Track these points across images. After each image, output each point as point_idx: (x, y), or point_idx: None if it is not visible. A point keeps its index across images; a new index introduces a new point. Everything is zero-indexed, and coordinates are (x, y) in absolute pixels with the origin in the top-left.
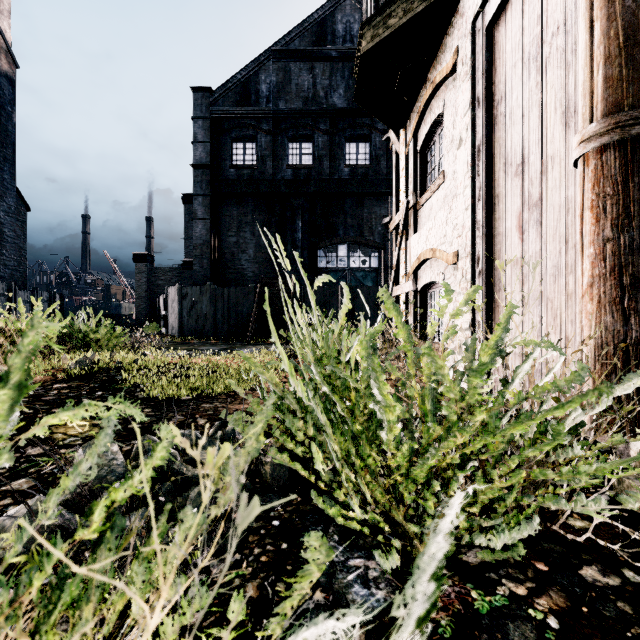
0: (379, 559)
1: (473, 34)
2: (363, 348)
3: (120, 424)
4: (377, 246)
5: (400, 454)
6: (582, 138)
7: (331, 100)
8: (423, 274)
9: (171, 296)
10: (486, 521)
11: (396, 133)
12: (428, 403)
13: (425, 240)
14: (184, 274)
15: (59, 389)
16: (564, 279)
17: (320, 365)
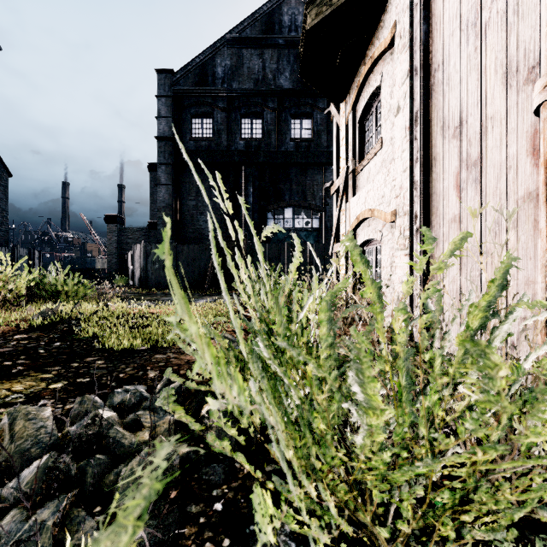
0: None
1: (411, 8)
2: (322, 310)
3: (69, 378)
4: (318, 209)
5: (378, 459)
6: None
7: (278, 82)
8: (361, 232)
9: (137, 252)
10: (481, 533)
11: (336, 107)
12: (402, 378)
13: (364, 201)
14: (150, 233)
15: (19, 340)
16: (505, 234)
17: (269, 330)
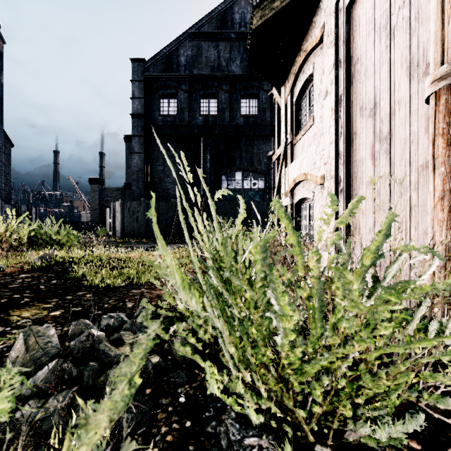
0: None
1: (336, 12)
2: (257, 252)
3: (65, 307)
4: (263, 173)
5: (293, 355)
6: (434, 78)
7: (231, 68)
8: (298, 192)
9: (115, 208)
10: (370, 411)
11: (278, 90)
12: (315, 301)
13: (299, 167)
14: (125, 193)
15: (23, 278)
16: (409, 195)
17: (219, 267)
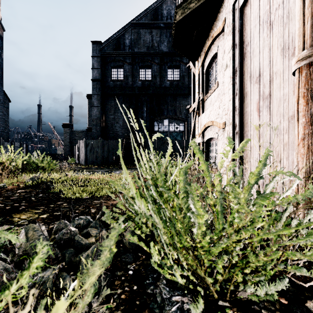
0: (193, 310)
1: (233, 11)
2: (181, 175)
3: (49, 212)
4: (183, 120)
5: (204, 241)
6: (298, 59)
7: (160, 48)
8: (207, 134)
9: (81, 144)
10: (254, 278)
11: (193, 63)
12: (218, 207)
13: (208, 116)
14: (88, 134)
15: (20, 193)
16: (282, 136)
17: (155, 185)
